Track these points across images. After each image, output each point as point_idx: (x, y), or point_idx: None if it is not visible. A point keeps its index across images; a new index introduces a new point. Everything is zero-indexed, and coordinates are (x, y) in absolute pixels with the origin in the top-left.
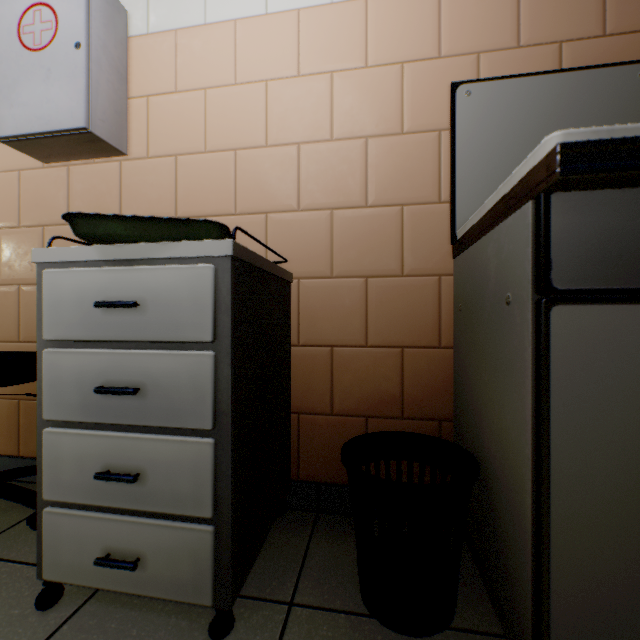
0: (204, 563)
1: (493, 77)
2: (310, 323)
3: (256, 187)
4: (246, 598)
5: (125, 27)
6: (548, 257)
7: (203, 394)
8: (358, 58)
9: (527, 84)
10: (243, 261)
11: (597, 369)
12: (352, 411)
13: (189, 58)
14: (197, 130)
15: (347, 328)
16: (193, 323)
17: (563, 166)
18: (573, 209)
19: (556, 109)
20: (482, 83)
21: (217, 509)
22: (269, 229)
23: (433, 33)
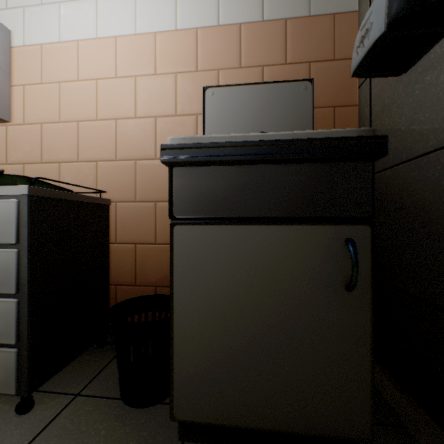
0: (11, 370)
1: (226, 85)
2: (123, 229)
3: (91, 145)
4: (52, 393)
5: (9, 41)
6: (172, 200)
7: (11, 273)
8: (151, 69)
9: (244, 90)
10: (43, 196)
11: (195, 258)
12: (147, 283)
13: (50, 62)
14: (55, 108)
15: (144, 232)
16: (5, 233)
17: (163, 156)
18: (183, 176)
19: (260, 105)
20: (220, 88)
21: (20, 339)
22: (99, 171)
23: (194, 56)
